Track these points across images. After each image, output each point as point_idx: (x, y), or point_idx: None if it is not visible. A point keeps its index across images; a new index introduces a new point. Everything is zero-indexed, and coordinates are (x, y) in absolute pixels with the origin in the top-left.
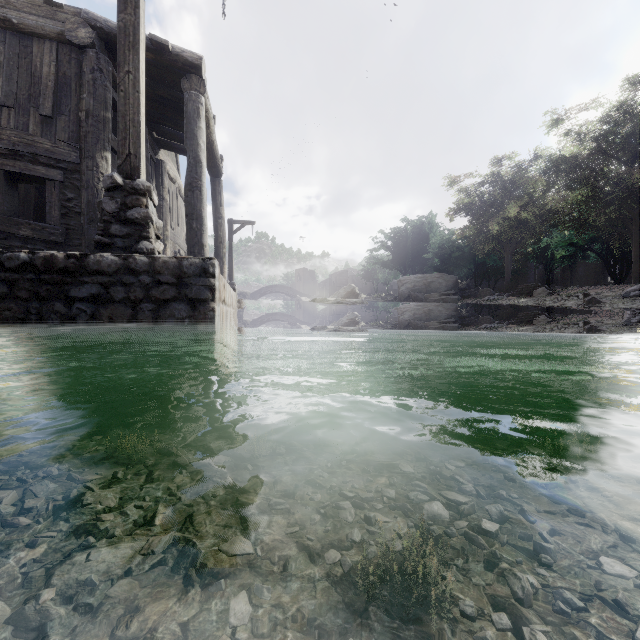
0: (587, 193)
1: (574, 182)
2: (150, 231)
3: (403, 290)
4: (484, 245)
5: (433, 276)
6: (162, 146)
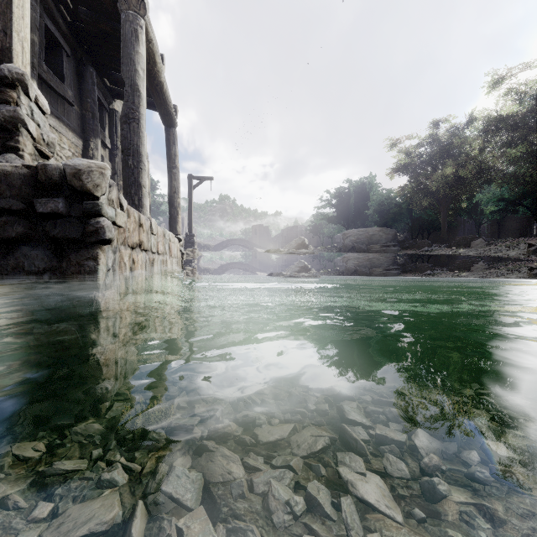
0: (526, 149)
1: (512, 140)
2: (20, 139)
3: (347, 242)
4: (422, 201)
5: (374, 230)
6: (116, 96)
